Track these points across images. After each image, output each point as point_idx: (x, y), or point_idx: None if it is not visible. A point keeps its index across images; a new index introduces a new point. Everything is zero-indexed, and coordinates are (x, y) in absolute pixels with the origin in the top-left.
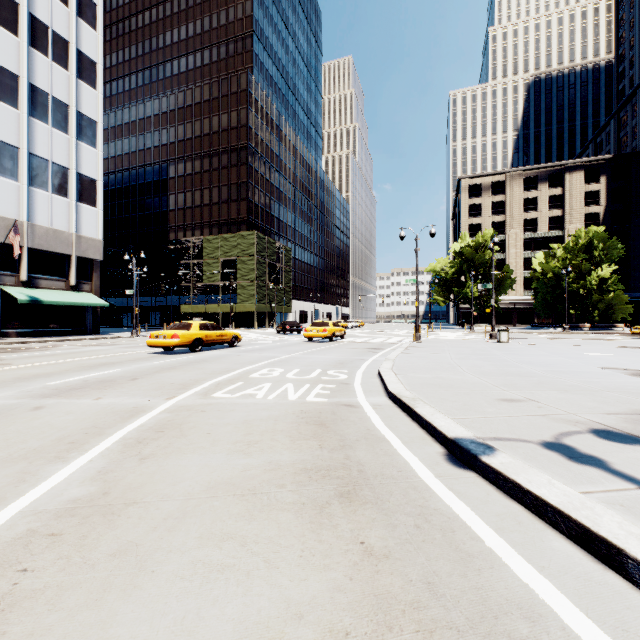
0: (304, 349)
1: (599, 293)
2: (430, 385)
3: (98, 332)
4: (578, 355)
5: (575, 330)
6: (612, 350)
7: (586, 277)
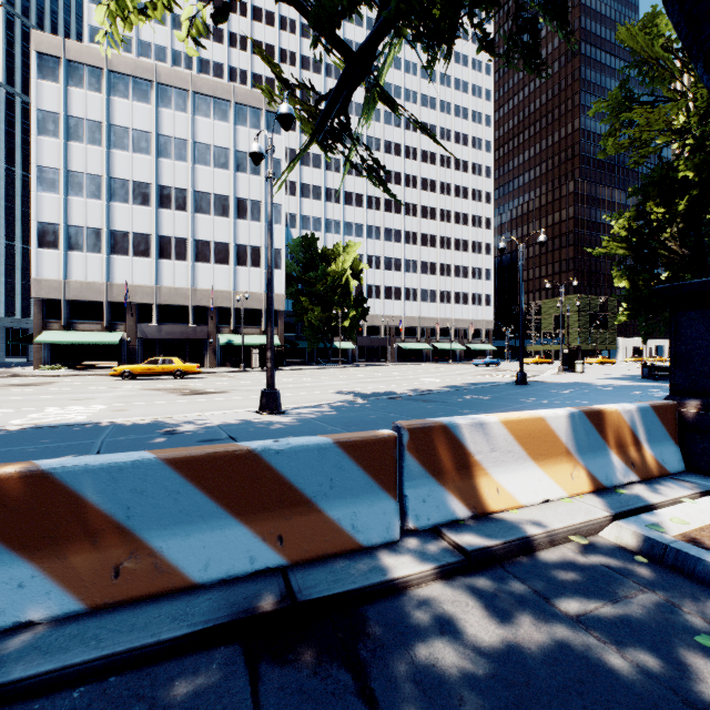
0: None
1: None
2: None
3: None
4: None
5: None
6: None
7: None
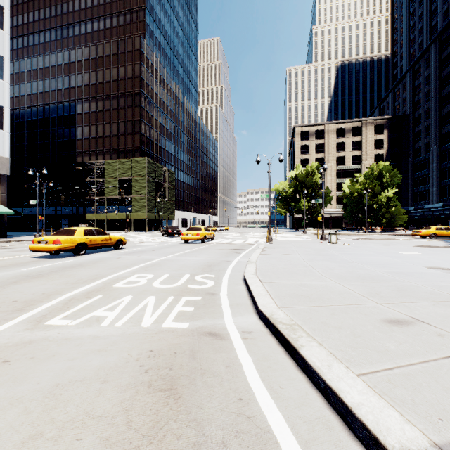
0: (179, 250)
1: (387, 207)
2: (300, 297)
3: (5, 236)
4: (396, 254)
5: (371, 232)
6: (414, 249)
7: (378, 196)
